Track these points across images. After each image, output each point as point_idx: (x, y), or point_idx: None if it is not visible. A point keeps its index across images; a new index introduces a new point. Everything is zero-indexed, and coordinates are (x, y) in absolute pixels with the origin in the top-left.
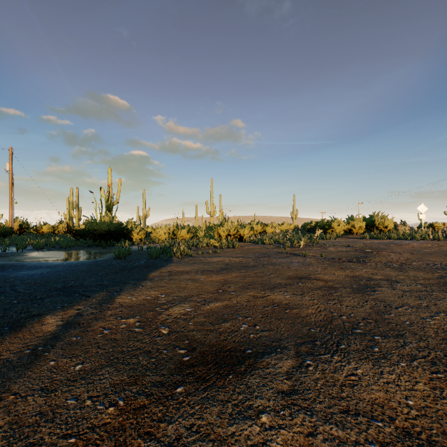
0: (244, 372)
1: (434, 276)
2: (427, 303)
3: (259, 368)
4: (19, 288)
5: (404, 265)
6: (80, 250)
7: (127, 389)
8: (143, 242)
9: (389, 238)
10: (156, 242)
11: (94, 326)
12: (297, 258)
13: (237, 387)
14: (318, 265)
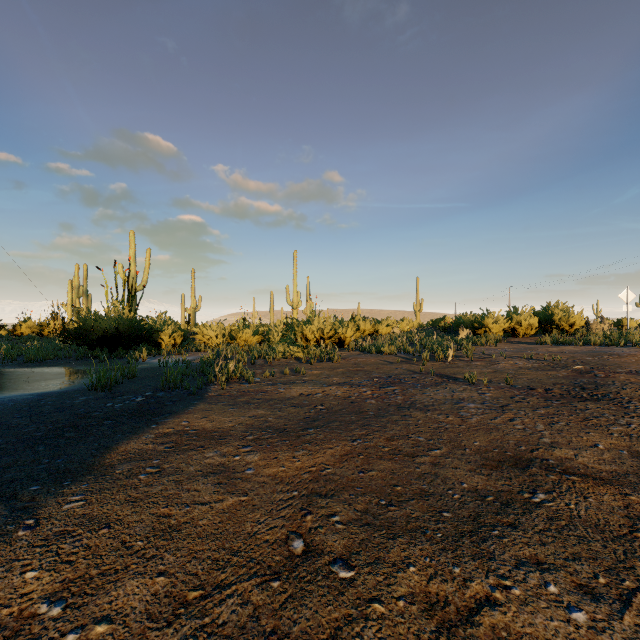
0: None
1: None
2: None
3: None
4: None
5: None
6: (55, 366)
7: None
8: (177, 350)
9: (586, 343)
10: (202, 350)
11: None
12: (460, 387)
13: None
14: (525, 412)
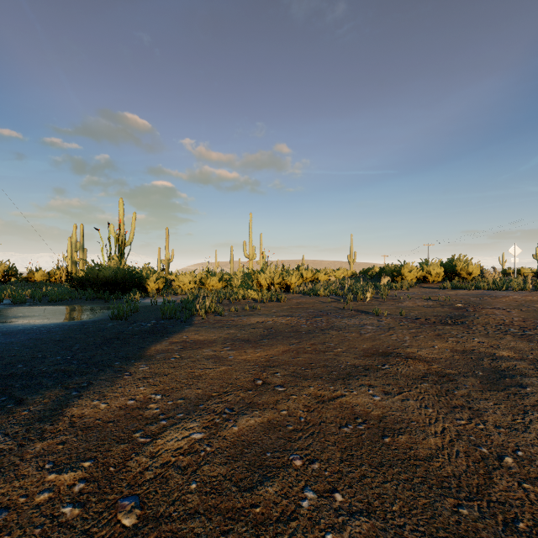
0: None
1: None
2: None
3: None
4: None
5: (527, 330)
6: (74, 305)
7: None
8: (161, 293)
9: (477, 288)
10: (179, 293)
11: None
12: (367, 317)
13: None
14: (402, 331)
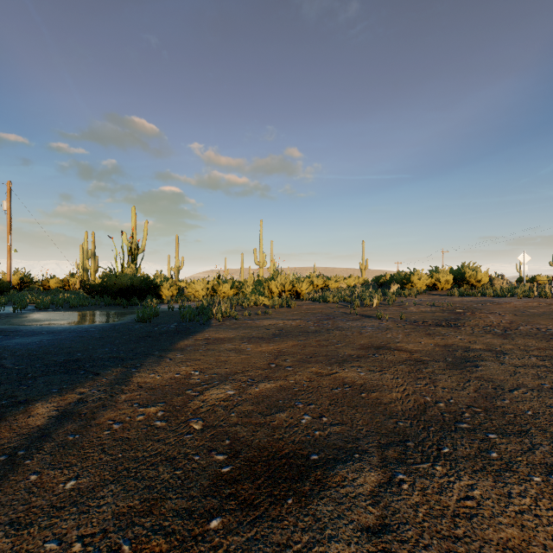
0: (309, 493)
1: (551, 345)
2: (551, 384)
3: (331, 486)
4: (7, 362)
5: (508, 330)
6: (95, 310)
7: (137, 523)
8: (175, 299)
9: (483, 295)
10: (192, 300)
11: (100, 418)
12: (370, 320)
13: (300, 519)
14: (398, 331)
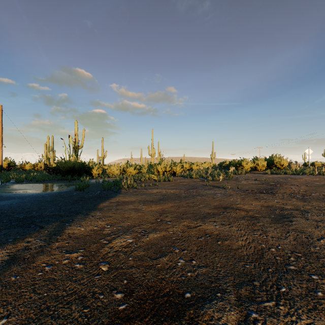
0: None
1: None
2: None
3: None
4: None
5: (305, 196)
6: (51, 183)
7: None
8: (100, 176)
9: (285, 173)
10: (110, 177)
11: (38, 262)
12: (218, 189)
13: None
14: (237, 196)
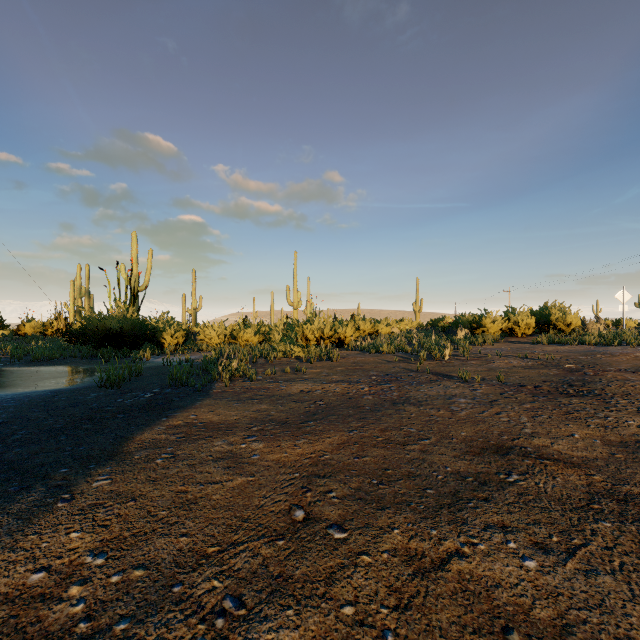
0: None
1: None
2: None
3: None
4: None
5: None
6: (62, 365)
7: None
8: (180, 349)
9: (581, 343)
10: (204, 350)
11: None
12: (453, 384)
13: None
14: (512, 406)
